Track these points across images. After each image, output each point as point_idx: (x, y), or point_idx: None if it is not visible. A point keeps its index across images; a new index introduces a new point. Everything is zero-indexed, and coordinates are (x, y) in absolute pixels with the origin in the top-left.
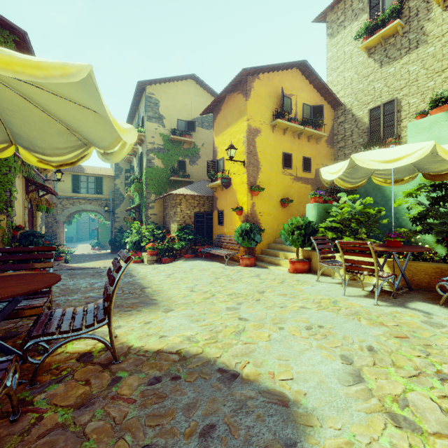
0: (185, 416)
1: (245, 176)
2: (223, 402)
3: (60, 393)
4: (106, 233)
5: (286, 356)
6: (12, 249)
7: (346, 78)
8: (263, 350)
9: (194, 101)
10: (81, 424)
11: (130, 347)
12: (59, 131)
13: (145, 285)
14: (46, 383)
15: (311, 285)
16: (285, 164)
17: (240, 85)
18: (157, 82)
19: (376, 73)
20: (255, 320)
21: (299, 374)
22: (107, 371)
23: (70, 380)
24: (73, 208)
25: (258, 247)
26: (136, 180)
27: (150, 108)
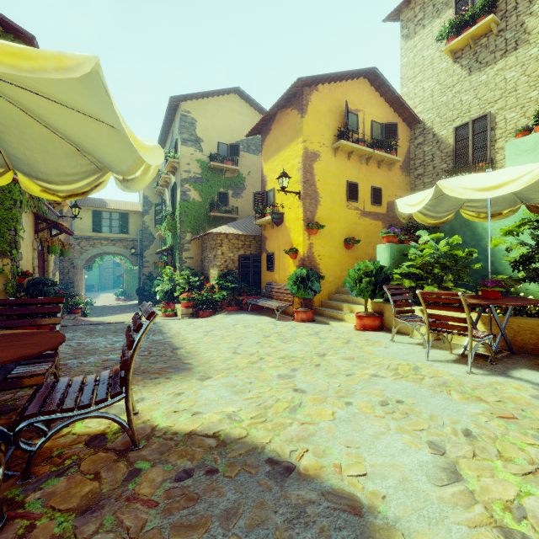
0: (222, 528)
1: (300, 210)
2: (274, 508)
3: (60, 491)
4: (133, 280)
5: (356, 442)
6: (10, 301)
7: (425, 89)
8: (326, 433)
9: (239, 120)
10: (84, 537)
11: (155, 427)
12: (66, 153)
13: (178, 345)
14: (44, 477)
15: (384, 346)
16: (350, 196)
17: (294, 98)
18: (194, 98)
19: (464, 82)
20: (314, 393)
21: (374, 468)
22: (123, 460)
23: (74, 472)
24: (94, 250)
25: (317, 298)
26: (168, 217)
27: (185, 129)
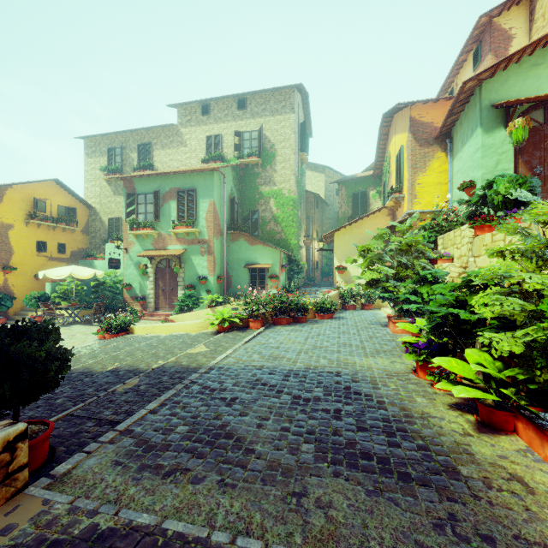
0: None
1: None
2: None
3: None
4: None
5: None
6: None
7: (96, 191)
8: None
9: None
10: None
11: None
12: None
13: None
14: None
15: None
16: (40, 249)
17: None
18: None
19: (112, 197)
20: None
21: None
22: None
23: None
24: None
25: (12, 310)
26: None
27: None
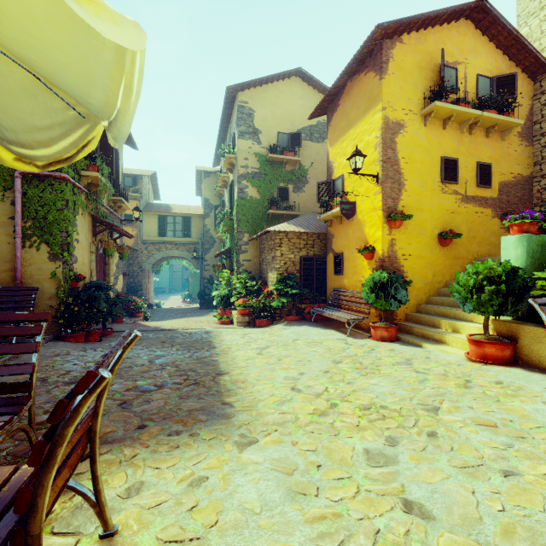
0: None
1: (378, 197)
2: None
3: None
4: (198, 284)
5: None
6: None
7: None
8: None
9: (300, 105)
10: None
11: None
12: (24, 87)
13: (223, 368)
14: None
15: (540, 400)
16: (447, 176)
17: (370, 58)
18: (252, 86)
19: None
20: (452, 524)
21: None
22: None
23: None
24: (159, 254)
25: (400, 309)
26: (225, 217)
27: (242, 121)
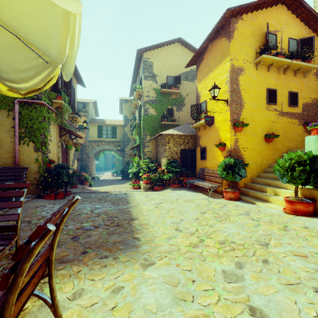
0: None
1: (228, 113)
2: None
3: None
4: (120, 165)
5: None
6: None
7: None
8: None
9: (180, 59)
10: None
11: None
12: (11, 44)
13: (134, 216)
14: None
15: None
16: (270, 100)
17: (222, 29)
18: (151, 49)
19: None
20: None
21: None
22: None
23: None
24: (98, 148)
25: (241, 181)
26: (136, 126)
27: (146, 70)
